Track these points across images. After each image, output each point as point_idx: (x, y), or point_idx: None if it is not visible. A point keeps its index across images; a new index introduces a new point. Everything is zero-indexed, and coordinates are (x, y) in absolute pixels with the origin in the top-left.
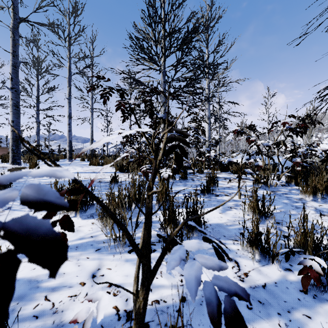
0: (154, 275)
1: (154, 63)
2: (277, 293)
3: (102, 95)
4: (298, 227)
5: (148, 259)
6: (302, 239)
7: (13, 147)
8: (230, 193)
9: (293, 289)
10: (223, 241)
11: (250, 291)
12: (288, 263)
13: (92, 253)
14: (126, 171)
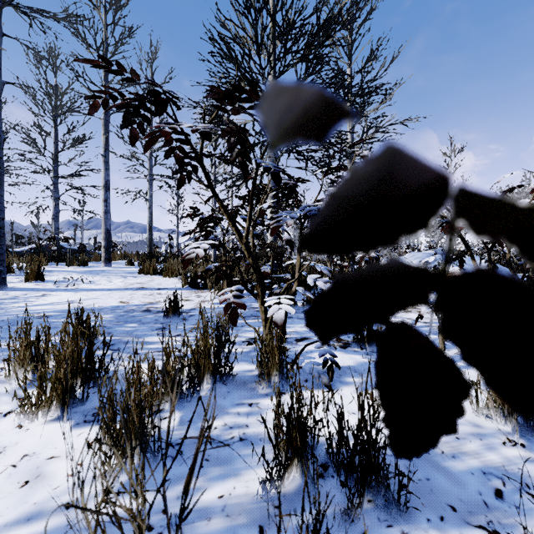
0: None
1: None
2: None
3: (127, 120)
4: None
5: None
6: None
7: None
8: None
9: None
10: None
11: None
12: None
13: None
14: (202, 287)
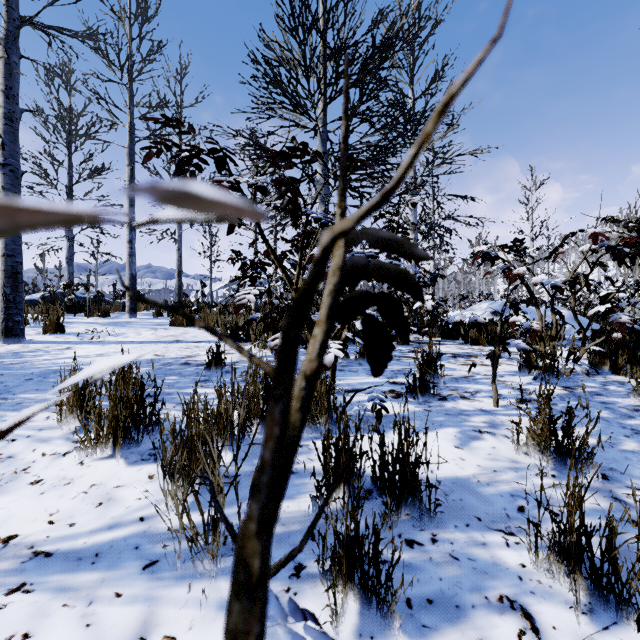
0: None
1: (303, 115)
2: None
3: (180, 169)
4: None
5: None
6: None
7: (6, 290)
8: (473, 392)
9: None
10: (477, 536)
11: None
12: None
13: (133, 577)
14: (244, 340)
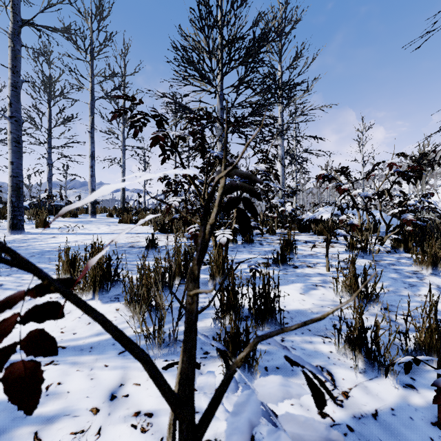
0: (200, 439)
1: (208, 83)
2: (396, 428)
3: (132, 124)
4: (416, 315)
5: (189, 409)
6: (427, 337)
7: (13, 199)
8: (315, 263)
9: (421, 421)
10: (307, 338)
11: (354, 425)
12: (409, 375)
13: (113, 358)
14: (169, 232)
